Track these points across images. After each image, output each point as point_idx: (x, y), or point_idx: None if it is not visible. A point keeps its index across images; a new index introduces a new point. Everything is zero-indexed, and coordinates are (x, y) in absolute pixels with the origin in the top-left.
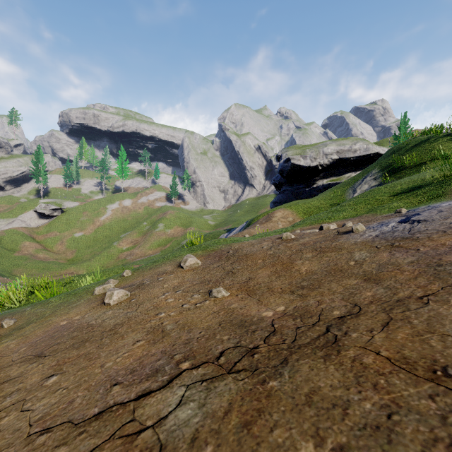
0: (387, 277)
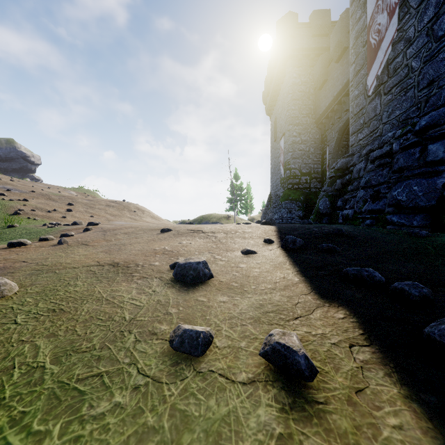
0: (42, 197)
